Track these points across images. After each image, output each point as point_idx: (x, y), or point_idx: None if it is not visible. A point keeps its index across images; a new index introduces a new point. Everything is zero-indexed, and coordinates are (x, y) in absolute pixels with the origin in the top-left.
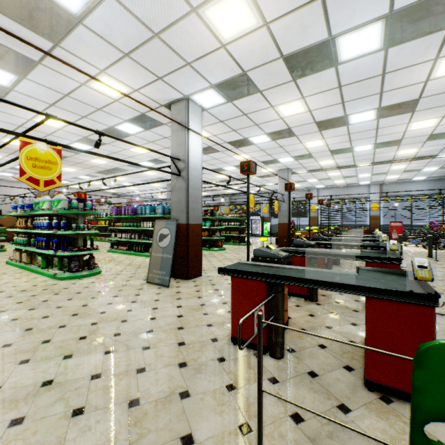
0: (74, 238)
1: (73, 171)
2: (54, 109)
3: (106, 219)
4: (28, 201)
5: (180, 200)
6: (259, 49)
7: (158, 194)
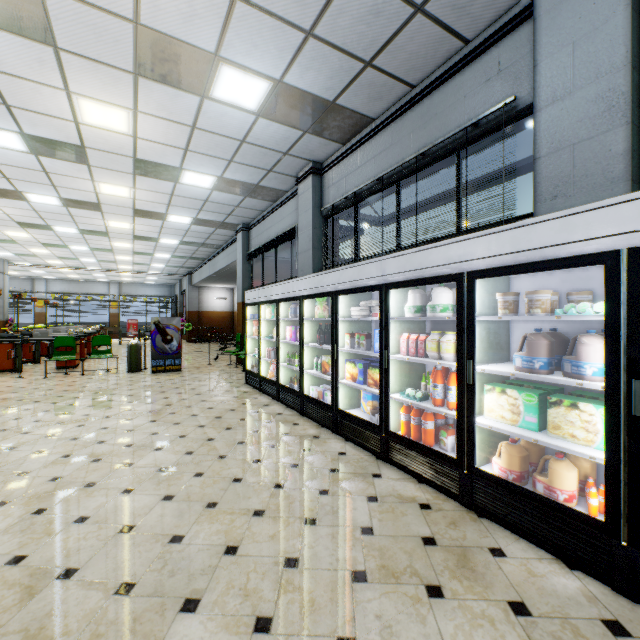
0: None
1: None
2: None
3: None
4: None
5: None
6: None
7: None
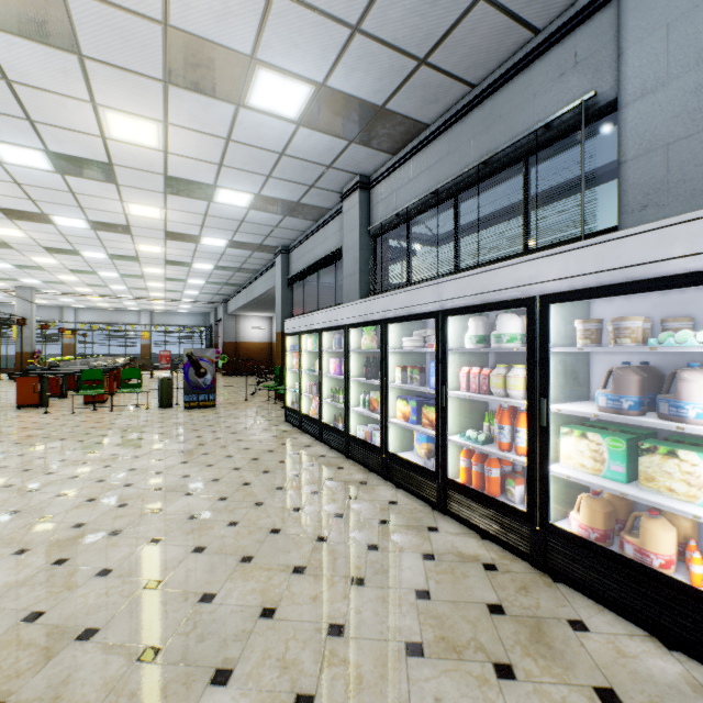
0: None
1: None
2: None
3: None
4: None
5: None
6: (24, 241)
7: None
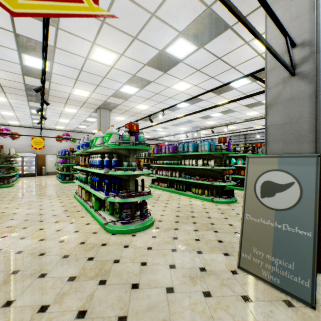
0: (124, 178)
1: (122, 120)
2: (105, 31)
3: (144, 158)
4: (86, 139)
5: (293, 119)
6: None
7: (180, 137)
